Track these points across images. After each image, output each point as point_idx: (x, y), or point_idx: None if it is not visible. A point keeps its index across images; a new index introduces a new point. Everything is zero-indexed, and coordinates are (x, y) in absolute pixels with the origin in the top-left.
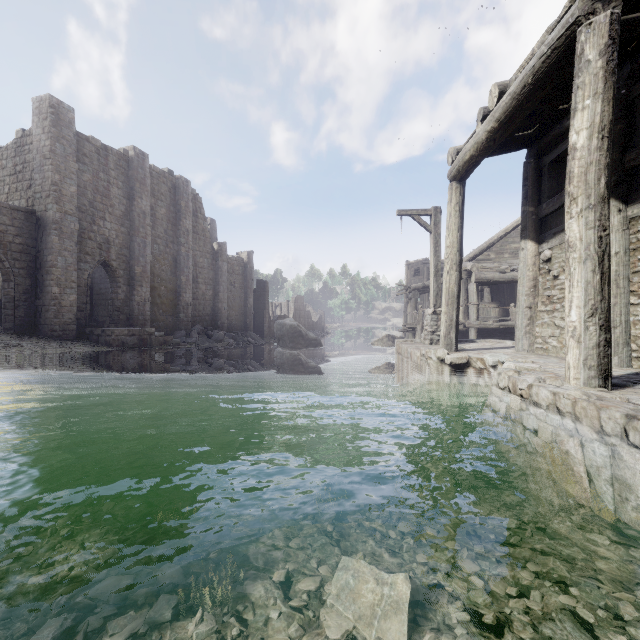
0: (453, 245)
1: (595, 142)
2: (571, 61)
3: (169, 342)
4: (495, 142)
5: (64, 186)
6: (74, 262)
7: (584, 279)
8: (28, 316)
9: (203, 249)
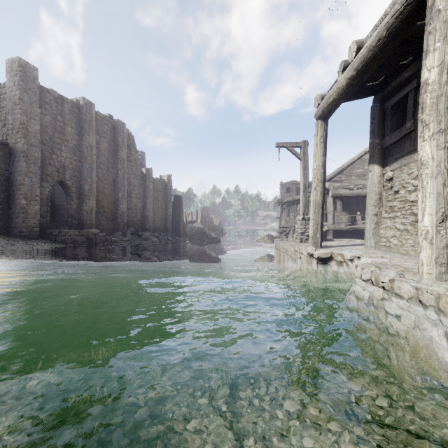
0: (319, 168)
1: (445, 77)
2: (420, 16)
3: (109, 240)
4: (353, 87)
5: (30, 125)
6: (38, 181)
7: (436, 191)
8: (2, 221)
9: (135, 173)
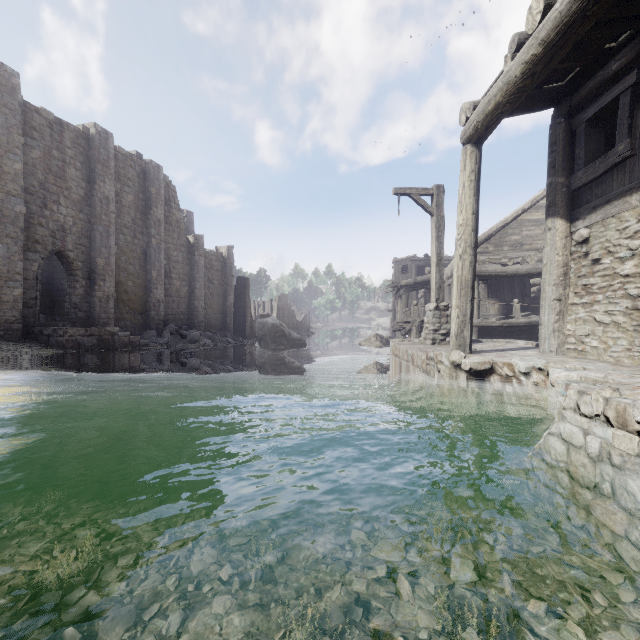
0: (467, 223)
1: None
2: None
3: (136, 343)
4: (533, 79)
5: (6, 162)
6: (19, 251)
7: None
8: None
9: (177, 242)
